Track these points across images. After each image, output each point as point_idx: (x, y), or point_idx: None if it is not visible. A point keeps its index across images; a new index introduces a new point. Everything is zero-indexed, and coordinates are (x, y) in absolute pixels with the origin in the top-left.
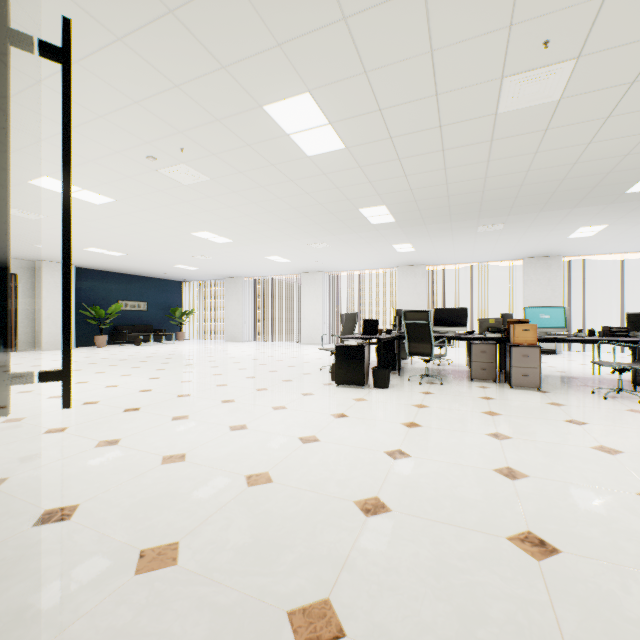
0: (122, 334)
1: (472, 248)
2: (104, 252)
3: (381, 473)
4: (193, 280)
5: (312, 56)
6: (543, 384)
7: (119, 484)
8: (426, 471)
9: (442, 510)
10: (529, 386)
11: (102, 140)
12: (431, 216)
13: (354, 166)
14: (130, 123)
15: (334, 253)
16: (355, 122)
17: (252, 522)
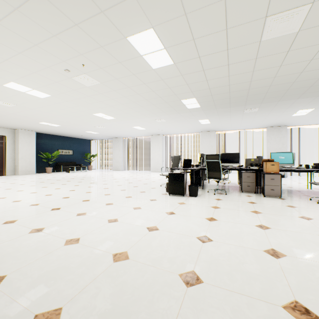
0: (60, 166)
1: (240, 122)
2: (49, 124)
3: (195, 253)
4: (96, 139)
5: (154, 3)
6: (281, 194)
7: (35, 260)
8: (222, 251)
9: (236, 282)
10: (274, 196)
11: (39, 60)
12: (219, 104)
13: (178, 75)
14: (53, 49)
15: (168, 124)
16: (179, 47)
17: (113, 291)
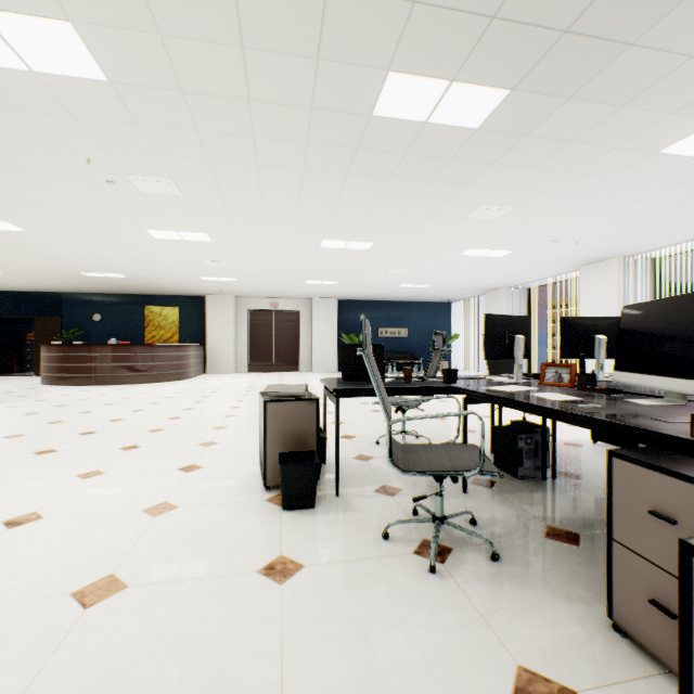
0: None
1: None
2: (322, 283)
3: None
4: (458, 299)
5: None
6: None
7: None
8: None
9: None
10: None
11: (74, 185)
12: (581, 3)
13: (157, 42)
14: (34, 160)
15: (554, 218)
16: None
17: None
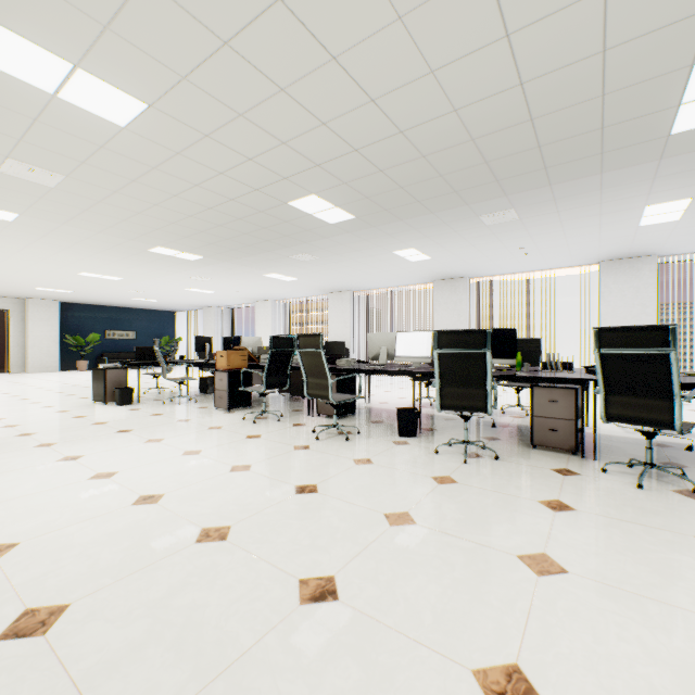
0: (104, 360)
1: (348, 274)
2: (55, 290)
3: None
4: (182, 310)
5: None
6: (266, 407)
7: None
8: None
9: None
10: (223, 407)
11: None
12: (222, 252)
13: (59, 224)
14: None
15: (234, 284)
16: None
17: None
